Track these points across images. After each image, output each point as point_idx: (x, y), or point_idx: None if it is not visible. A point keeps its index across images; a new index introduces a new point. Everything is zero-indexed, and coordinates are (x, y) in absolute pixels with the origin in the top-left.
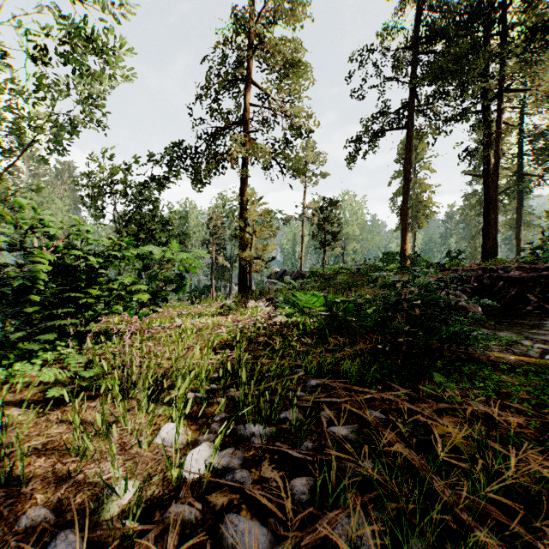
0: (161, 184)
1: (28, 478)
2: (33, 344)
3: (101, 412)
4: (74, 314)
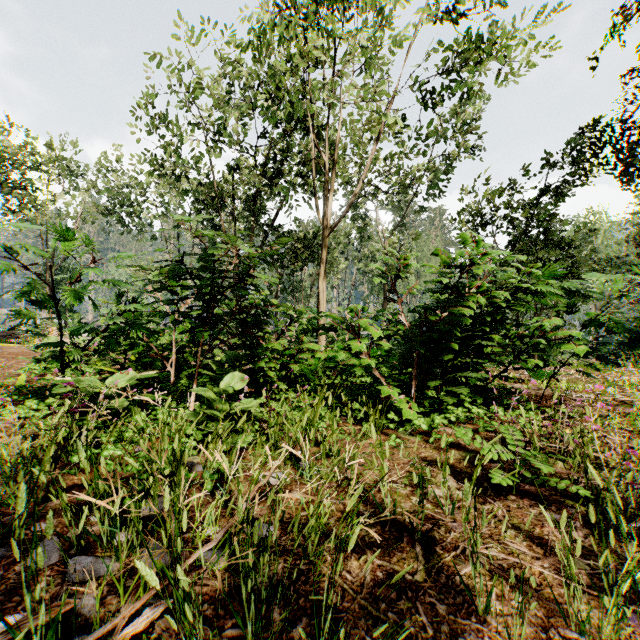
0: (558, 192)
1: (513, 629)
2: (445, 396)
3: (629, 577)
4: (472, 364)
